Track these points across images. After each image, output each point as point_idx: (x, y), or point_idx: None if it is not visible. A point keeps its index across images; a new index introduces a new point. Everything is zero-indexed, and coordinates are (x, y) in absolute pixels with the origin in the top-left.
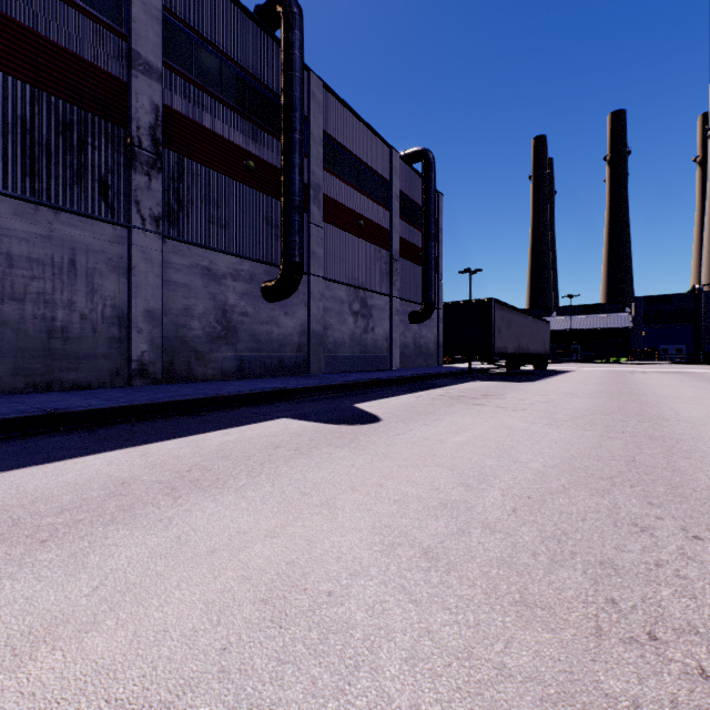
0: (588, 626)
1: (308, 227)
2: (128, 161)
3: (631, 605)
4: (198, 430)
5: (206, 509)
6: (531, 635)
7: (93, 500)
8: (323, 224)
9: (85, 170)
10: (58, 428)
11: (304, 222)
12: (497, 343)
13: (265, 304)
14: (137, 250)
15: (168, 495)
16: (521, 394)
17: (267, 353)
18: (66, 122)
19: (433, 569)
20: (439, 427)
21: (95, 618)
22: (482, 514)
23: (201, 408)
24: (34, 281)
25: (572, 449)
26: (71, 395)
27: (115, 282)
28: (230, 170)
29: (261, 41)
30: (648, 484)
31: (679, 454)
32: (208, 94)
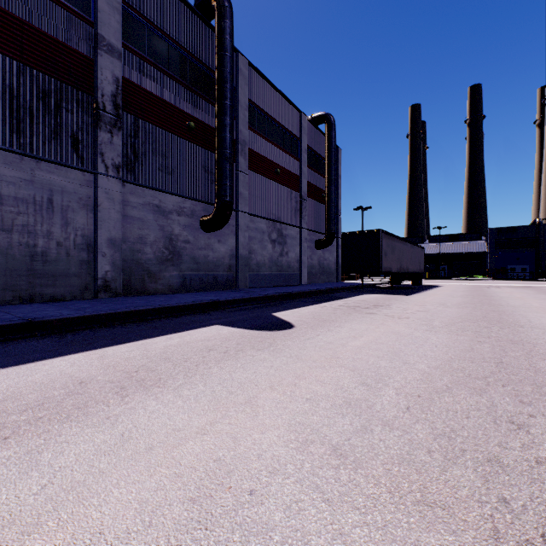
0: (486, 527)
1: (237, 174)
2: (94, 121)
3: (522, 504)
4: (147, 336)
5: (148, 407)
6: (435, 537)
7: (54, 399)
8: (248, 171)
9: (61, 128)
10: (34, 334)
11: (233, 170)
12: (384, 264)
13: (203, 234)
14: (101, 191)
15: (117, 394)
16: (404, 304)
17: (205, 272)
18: (45, 90)
19: (342, 467)
20: (341, 333)
21: (39, 519)
22: (380, 412)
23: (151, 317)
24: (20, 215)
25: (450, 352)
26: (48, 306)
27: (85, 216)
28: (175, 129)
29: (199, 28)
30: (517, 383)
31: (537, 356)
32: (157, 69)
